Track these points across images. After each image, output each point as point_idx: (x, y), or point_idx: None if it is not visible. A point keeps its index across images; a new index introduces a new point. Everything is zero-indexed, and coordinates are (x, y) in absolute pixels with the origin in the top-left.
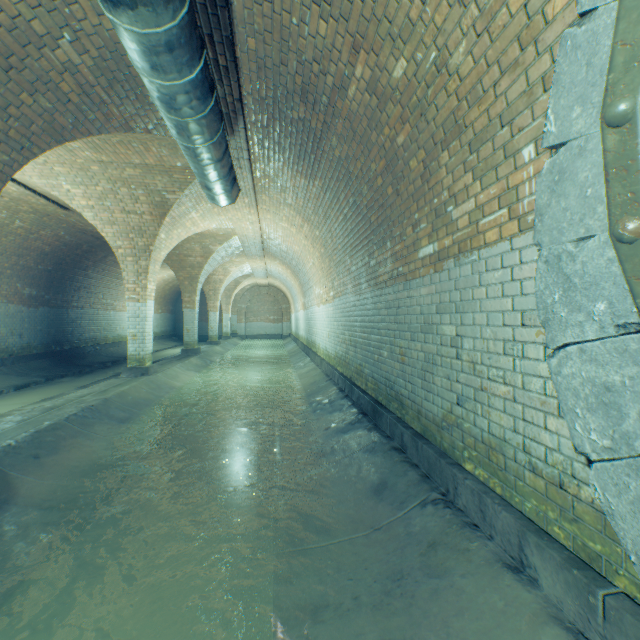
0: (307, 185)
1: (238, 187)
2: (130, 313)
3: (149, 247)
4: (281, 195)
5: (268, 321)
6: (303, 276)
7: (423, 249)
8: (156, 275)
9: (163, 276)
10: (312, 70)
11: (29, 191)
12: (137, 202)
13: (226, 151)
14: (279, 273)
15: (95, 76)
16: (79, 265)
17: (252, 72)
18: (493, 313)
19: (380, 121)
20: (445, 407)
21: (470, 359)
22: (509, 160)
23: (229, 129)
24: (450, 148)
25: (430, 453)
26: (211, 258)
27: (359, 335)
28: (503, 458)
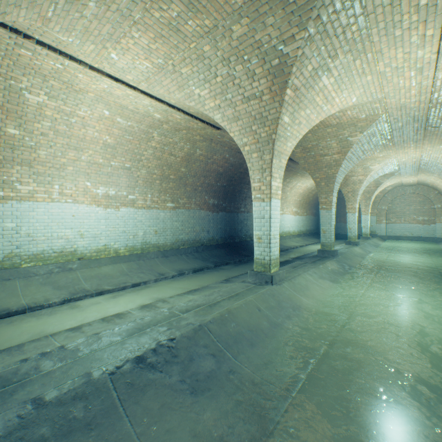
0: None
1: None
2: (255, 214)
3: (271, 136)
4: None
5: (414, 222)
6: None
7: None
8: (282, 171)
9: (306, 185)
10: None
11: (186, 116)
12: (253, 80)
13: None
14: (440, 163)
15: None
16: (243, 181)
17: None
18: None
19: None
20: None
21: None
22: None
23: None
24: None
25: None
26: (349, 153)
27: None
28: None
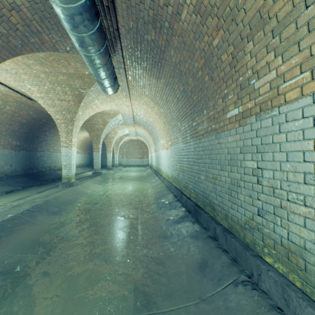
0: (156, 82)
1: (118, 83)
2: (63, 154)
3: (73, 119)
4: (142, 90)
5: (137, 158)
6: (154, 134)
7: (230, 112)
8: (77, 134)
9: (84, 135)
10: (159, 4)
11: (11, 90)
12: (66, 94)
13: (109, 60)
14: (142, 133)
15: (31, 14)
16: (41, 129)
17: (123, 10)
18: (293, 152)
19: (202, 32)
20: (247, 215)
21: (270, 185)
22: (313, 32)
23: (112, 49)
24: (254, 38)
25: (237, 245)
26: (107, 125)
27: (185, 166)
28: (303, 262)
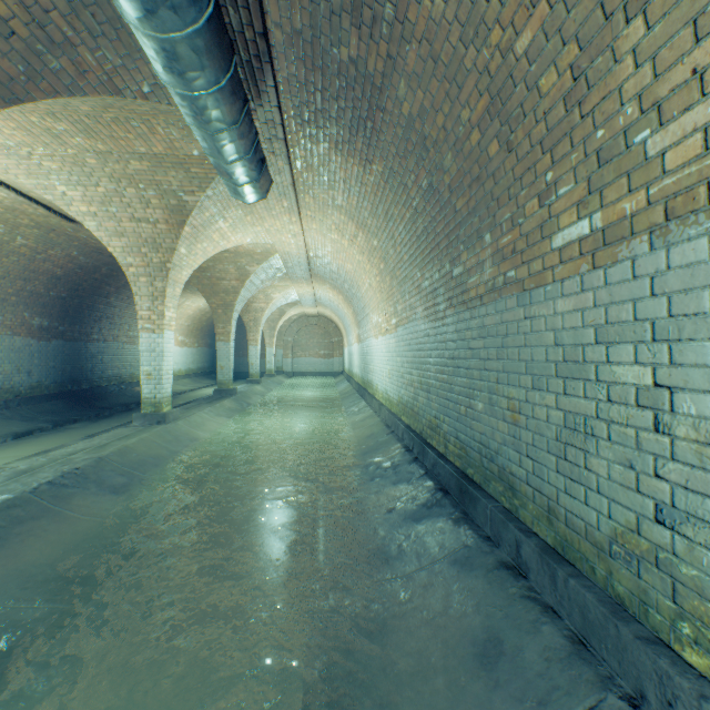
0: (362, 173)
1: (269, 176)
2: (144, 346)
3: (166, 264)
4: (328, 194)
5: (318, 356)
6: (357, 302)
7: (564, 231)
8: (177, 300)
9: (199, 305)
10: None
11: (22, 197)
12: (148, 207)
13: (245, 111)
14: (329, 300)
15: None
16: (99, 292)
17: None
18: None
19: (484, 20)
20: (620, 519)
21: (703, 437)
22: None
23: (253, 89)
24: (652, 4)
25: (588, 601)
26: (248, 281)
27: (434, 376)
28: None
